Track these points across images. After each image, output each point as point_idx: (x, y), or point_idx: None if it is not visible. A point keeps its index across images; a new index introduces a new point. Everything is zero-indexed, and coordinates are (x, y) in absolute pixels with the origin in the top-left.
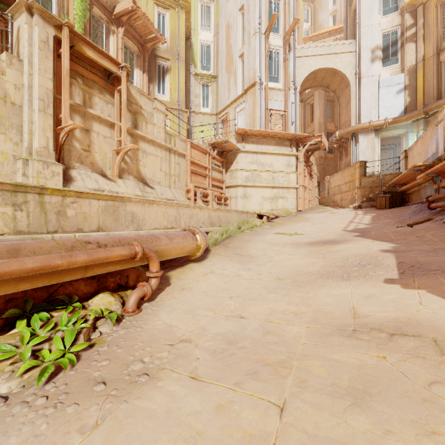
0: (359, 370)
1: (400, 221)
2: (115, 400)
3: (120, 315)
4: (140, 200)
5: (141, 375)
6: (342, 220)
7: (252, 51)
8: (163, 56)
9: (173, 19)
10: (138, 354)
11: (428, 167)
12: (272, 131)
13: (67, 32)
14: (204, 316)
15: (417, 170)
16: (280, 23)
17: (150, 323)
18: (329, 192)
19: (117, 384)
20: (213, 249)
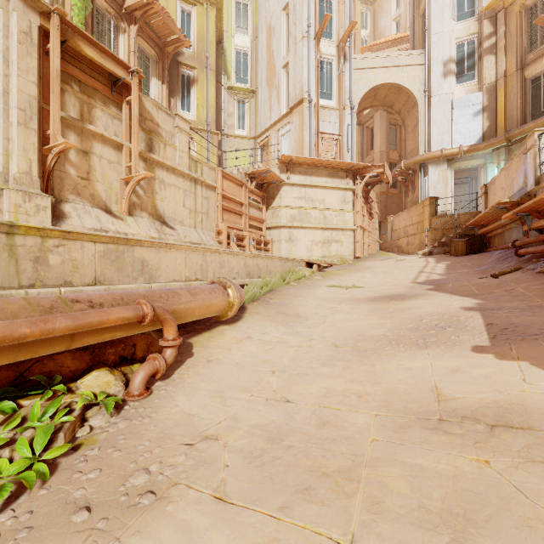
0: (455, 482)
1: (482, 271)
2: (100, 541)
3: (122, 400)
4: (153, 243)
5: (143, 495)
6: (410, 269)
7: (298, 60)
8: (188, 64)
9: (200, 17)
10: (142, 460)
11: (515, 205)
12: (323, 159)
13: (57, 21)
14: (236, 399)
15: (502, 207)
16: (333, 27)
17: (162, 412)
18: (392, 235)
19: (106, 512)
20: (251, 306)
